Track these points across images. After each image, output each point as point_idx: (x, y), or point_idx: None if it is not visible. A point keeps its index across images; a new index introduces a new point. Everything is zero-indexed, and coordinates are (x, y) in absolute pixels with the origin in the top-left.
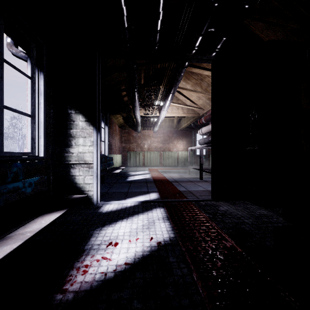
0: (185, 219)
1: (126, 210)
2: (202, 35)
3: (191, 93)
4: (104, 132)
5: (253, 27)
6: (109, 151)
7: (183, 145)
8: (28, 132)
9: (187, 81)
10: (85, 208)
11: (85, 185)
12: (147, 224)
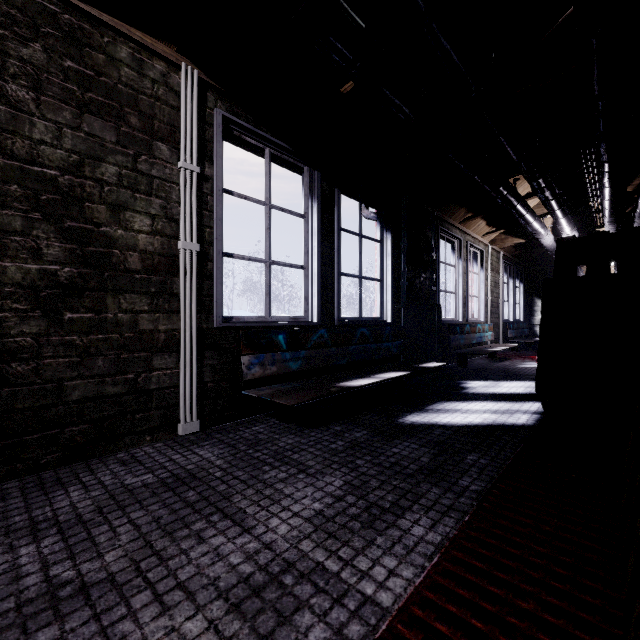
0: None
1: None
2: None
3: None
4: None
5: None
6: None
7: None
8: (516, 310)
9: None
10: None
11: None
12: None
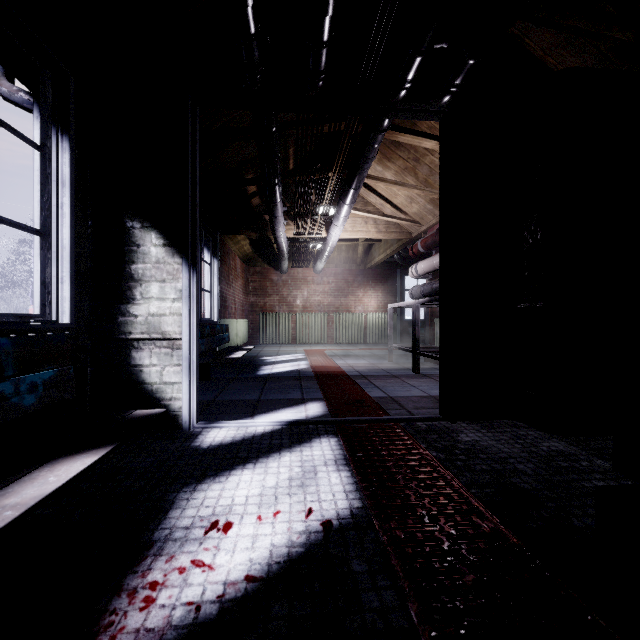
0: (385, 463)
1: (253, 442)
2: (422, 54)
3: (393, 189)
4: (211, 273)
5: (531, 43)
6: (220, 312)
7: (377, 300)
8: (35, 269)
9: (386, 164)
10: (164, 438)
11: (164, 386)
12: (300, 475)
